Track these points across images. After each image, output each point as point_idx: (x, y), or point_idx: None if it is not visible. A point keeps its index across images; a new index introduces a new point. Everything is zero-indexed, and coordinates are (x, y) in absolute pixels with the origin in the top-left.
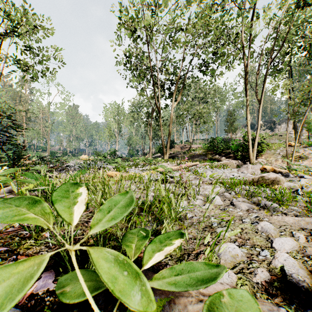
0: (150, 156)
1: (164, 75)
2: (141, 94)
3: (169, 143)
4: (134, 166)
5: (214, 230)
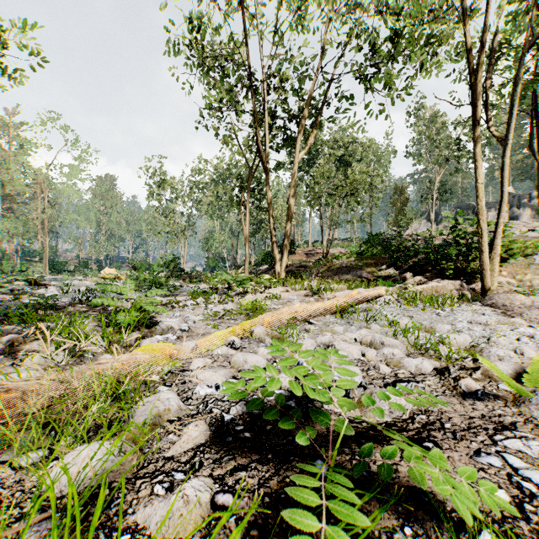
0: (246, 270)
1: (275, 92)
2: (226, 141)
3: (287, 241)
4: (196, 300)
5: None
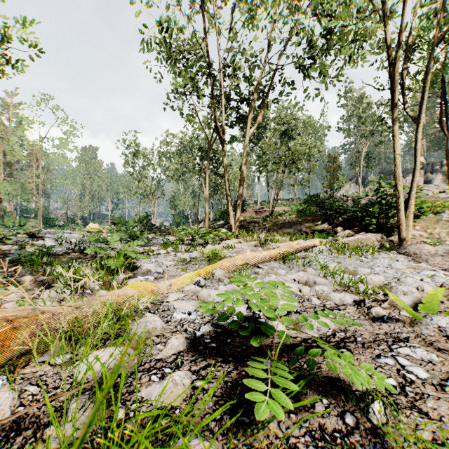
0: (206, 225)
1: (230, 79)
2: (190, 119)
3: (240, 201)
4: (167, 249)
5: None
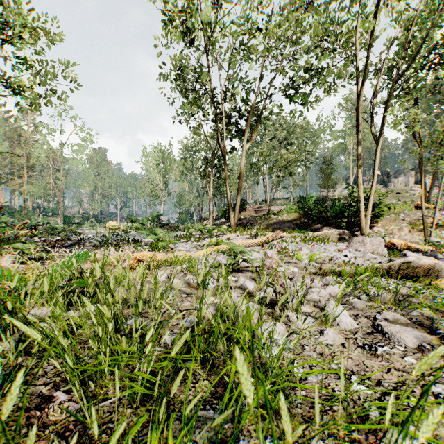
0: (210, 222)
1: (230, 102)
2: (196, 131)
3: (238, 204)
4: (185, 240)
5: (381, 441)
